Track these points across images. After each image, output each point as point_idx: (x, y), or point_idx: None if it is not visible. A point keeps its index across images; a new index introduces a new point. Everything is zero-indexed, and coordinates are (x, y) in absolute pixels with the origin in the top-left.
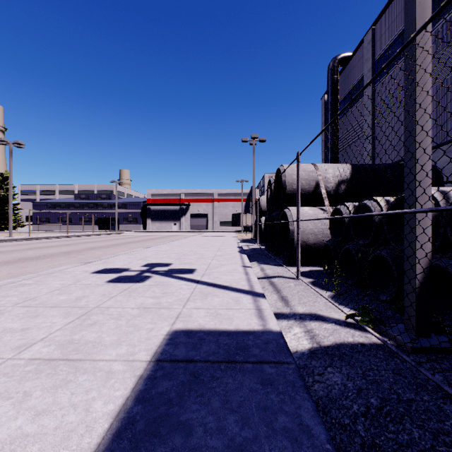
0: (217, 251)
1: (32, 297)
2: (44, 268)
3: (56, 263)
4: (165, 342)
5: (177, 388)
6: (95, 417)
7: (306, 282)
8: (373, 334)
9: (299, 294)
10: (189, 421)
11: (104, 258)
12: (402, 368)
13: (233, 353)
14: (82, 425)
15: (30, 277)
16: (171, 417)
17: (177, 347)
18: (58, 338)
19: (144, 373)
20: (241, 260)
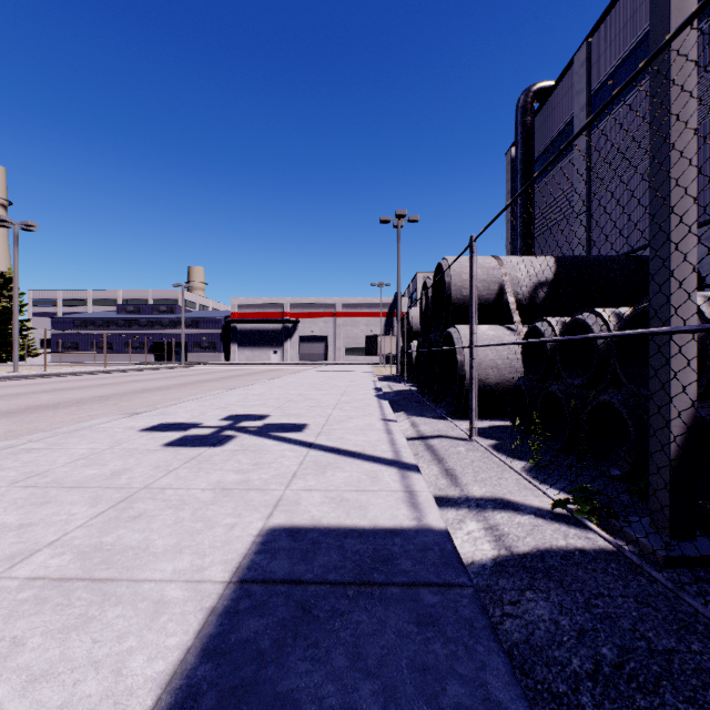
0: (342, 394)
1: (41, 471)
2: (66, 423)
3: (86, 415)
4: (255, 548)
5: (274, 632)
6: (131, 686)
7: (484, 445)
8: (600, 534)
9: (474, 465)
10: (293, 693)
11: (161, 407)
12: (652, 593)
13: (368, 568)
14: (107, 701)
15: (40, 437)
16: (262, 685)
17: (275, 558)
18: (79, 542)
19: (218, 603)
20: (379, 409)
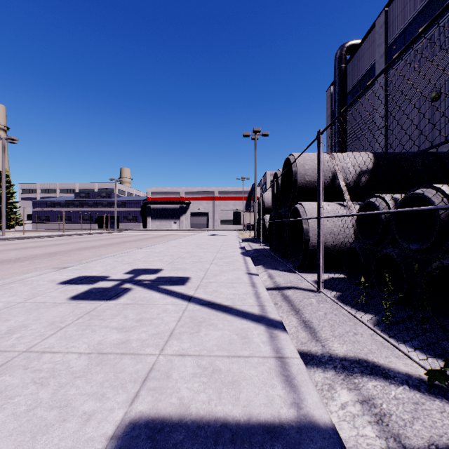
0: (217, 252)
1: None
2: (15, 274)
3: (33, 267)
4: None
5: None
6: None
7: (332, 298)
8: None
9: (327, 318)
10: None
11: (85, 262)
12: None
13: None
14: None
15: None
16: None
17: None
18: None
19: None
20: (244, 264)
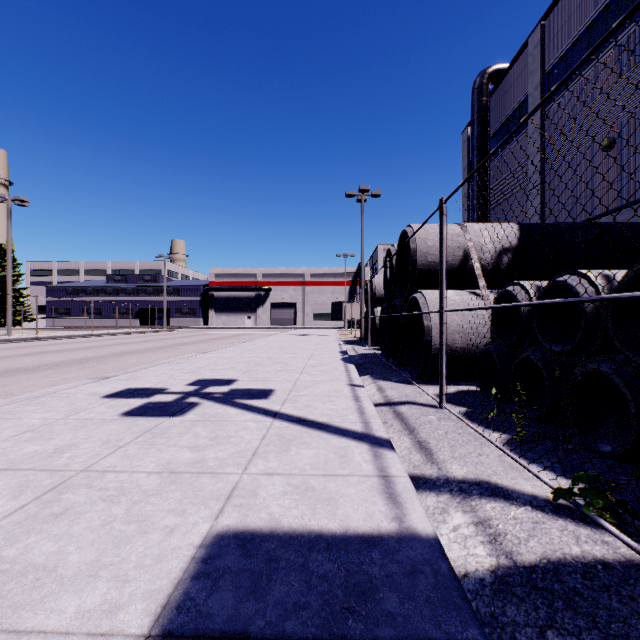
0: (309, 358)
1: None
2: (38, 386)
3: (60, 378)
4: (194, 568)
5: None
6: None
7: (457, 414)
8: (623, 539)
9: (448, 437)
10: None
11: (131, 371)
12: None
13: (340, 608)
14: None
15: None
16: None
17: (217, 588)
18: None
19: None
20: (346, 373)
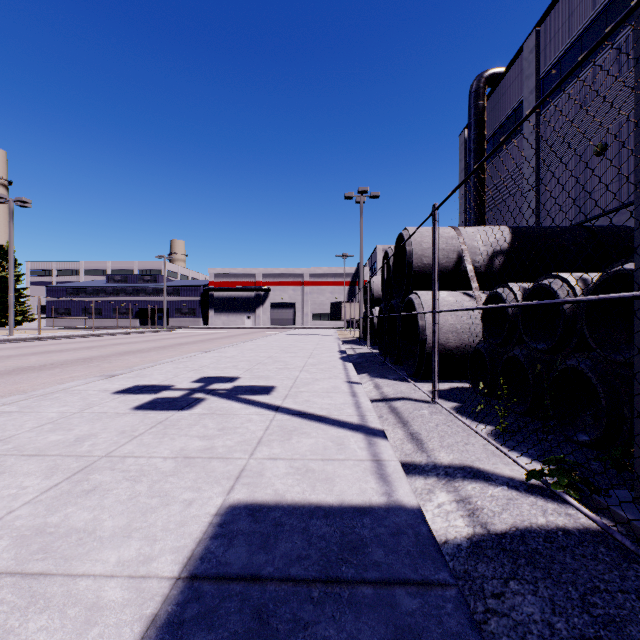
0: (309, 357)
1: (5, 437)
2: (47, 384)
3: (67, 376)
4: (212, 531)
5: None
6: None
7: (448, 408)
8: (582, 511)
9: (438, 429)
10: None
11: (137, 369)
12: None
13: (335, 559)
14: None
15: (14, 400)
16: None
17: (232, 544)
18: (21, 522)
19: (161, 610)
20: (344, 371)
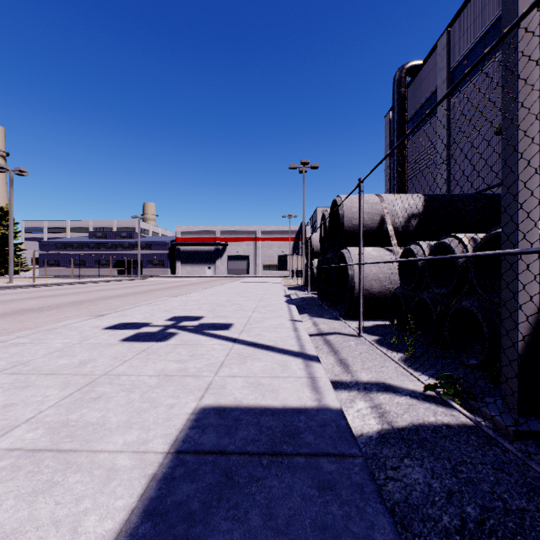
0: (260, 300)
1: (25, 361)
2: (47, 322)
3: (63, 316)
4: (189, 424)
5: (202, 495)
6: None
7: (370, 340)
8: (462, 412)
9: (361, 356)
10: None
11: (120, 310)
12: (505, 461)
13: (279, 441)
14: None
15: (25, 334)
16: None
17: (205, 432)
18: (50, 419)
19: (158, 471)
20: (288, 312)
